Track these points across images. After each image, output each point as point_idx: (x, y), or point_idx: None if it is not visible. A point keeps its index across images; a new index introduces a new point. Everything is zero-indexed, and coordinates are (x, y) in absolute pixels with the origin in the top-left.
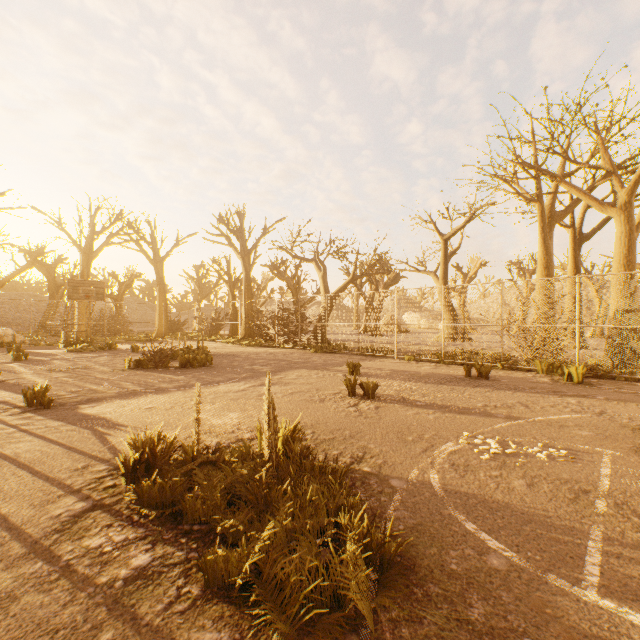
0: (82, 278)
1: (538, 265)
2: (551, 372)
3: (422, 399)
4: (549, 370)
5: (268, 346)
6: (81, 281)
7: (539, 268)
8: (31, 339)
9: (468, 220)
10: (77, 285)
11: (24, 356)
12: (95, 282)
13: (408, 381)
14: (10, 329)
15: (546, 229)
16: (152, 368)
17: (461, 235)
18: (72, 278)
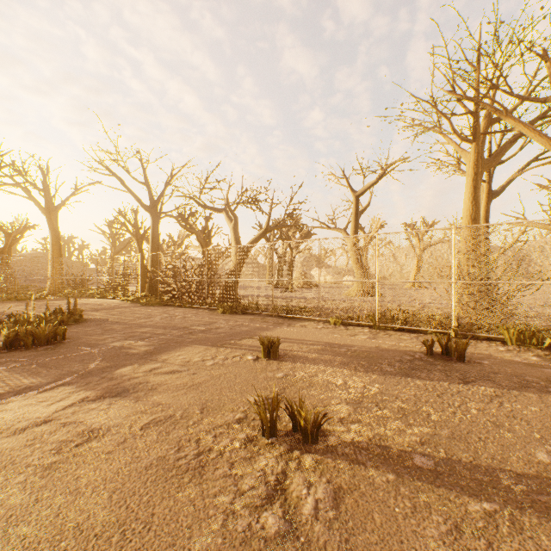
0: None
1: (465, 216)
2: (523, 342)
3: (413, 437)
4: (520, 340)
5: (171, 305)
6: None
7: (465, 220)
8: None
9: (380, 176)
10: None
11: None
12: None
13: (355, 370)
14: None
15: (479, 175)
16: None
17: (371, 193)
18: None
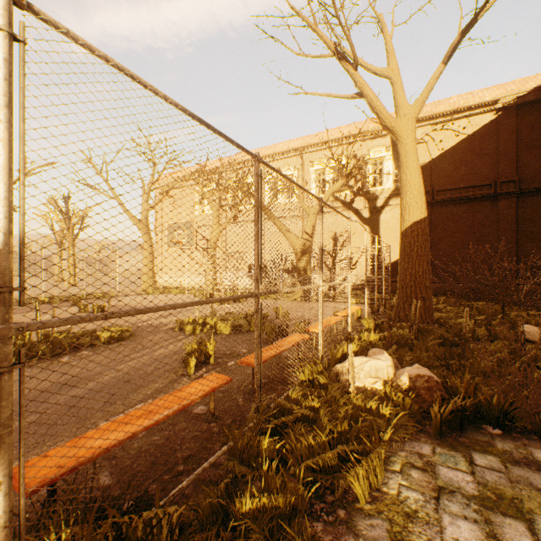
0: None
1: None
2: None
3: None
4: None
5: None
6: None
7: None
8: None
9: None
10: None
11: None
12: None
13: None
14: None
15: None
16: None
17: None
18: None
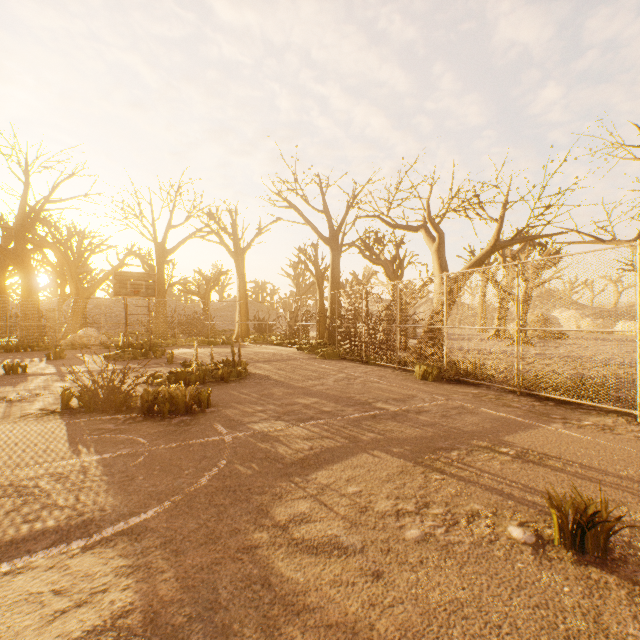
0: (159, 275)
1: None
2: None
3: None
4: None
5: (351, 359)
6: (129, 274)
7: None
8: (101, 341)
9: None
10: (124, 278)
11: (21, 368)
12: (145, 274)
13: None
14: (93, 329)
15: None
16: (99, 411)
17: None
18: (171, 278)
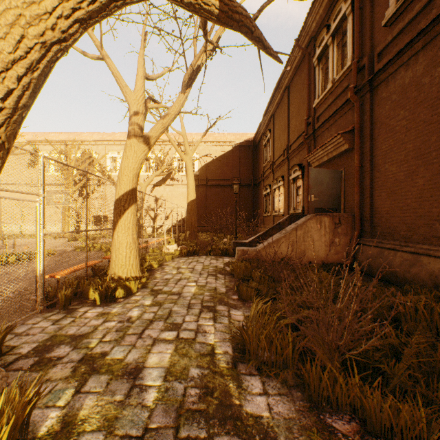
0: None
1: None
2: None
3: None
4: None
5: None
6: None
7: None
8: None
9: None
10: None
11: None
12: None
13: None
14: None
15: None
16: None
17: None
18: None
